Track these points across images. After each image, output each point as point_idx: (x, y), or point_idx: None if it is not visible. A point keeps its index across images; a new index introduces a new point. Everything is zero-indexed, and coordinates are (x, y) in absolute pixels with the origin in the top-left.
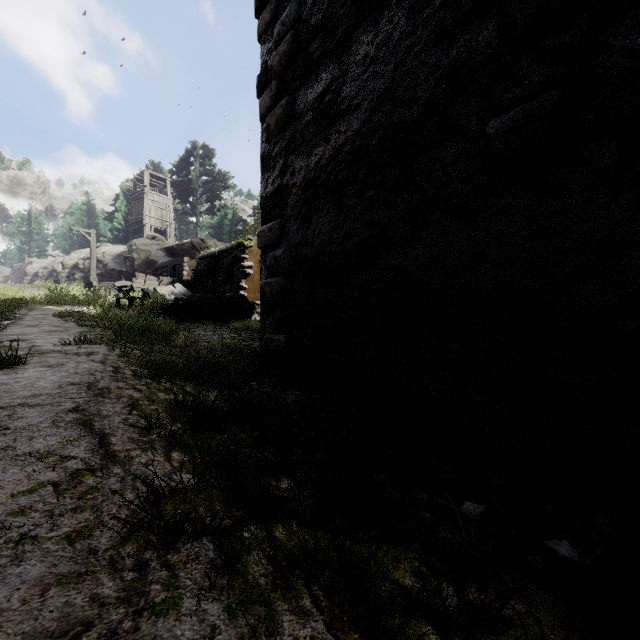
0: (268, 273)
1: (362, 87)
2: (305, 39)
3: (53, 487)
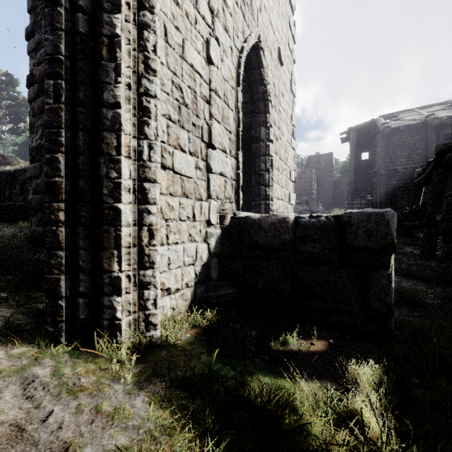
0: (33, 192)
1: None
2: None
3: None
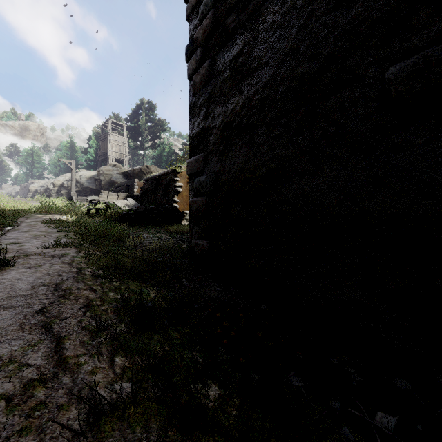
0: (194, 194)
1: (270, 48)
2: (223, 15)
3: (4, 403)
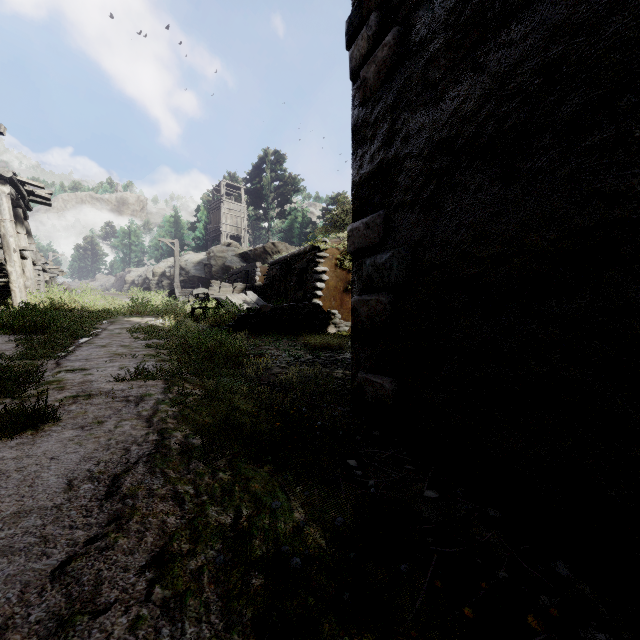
0: (364, 287)
1: None
2: None
3: None
